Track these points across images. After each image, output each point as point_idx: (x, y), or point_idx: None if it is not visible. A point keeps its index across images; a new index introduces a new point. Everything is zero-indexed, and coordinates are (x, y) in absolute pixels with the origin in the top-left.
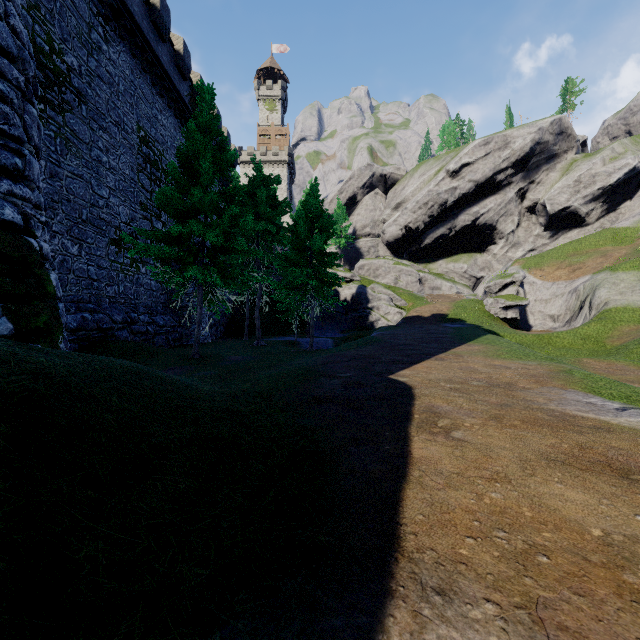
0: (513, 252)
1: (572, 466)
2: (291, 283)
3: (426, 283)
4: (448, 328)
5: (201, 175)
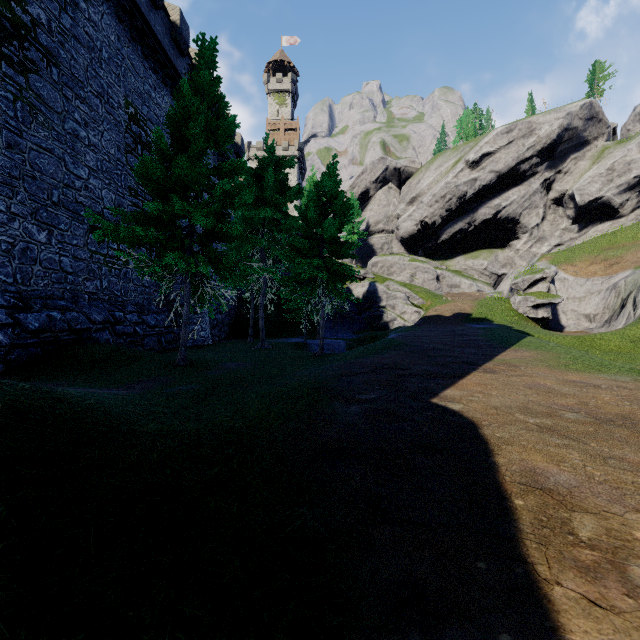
0: (538, 247)
1: None
2: (298, 276)
3: (444, 281)
4: (476, 329)
5: (187, 143)
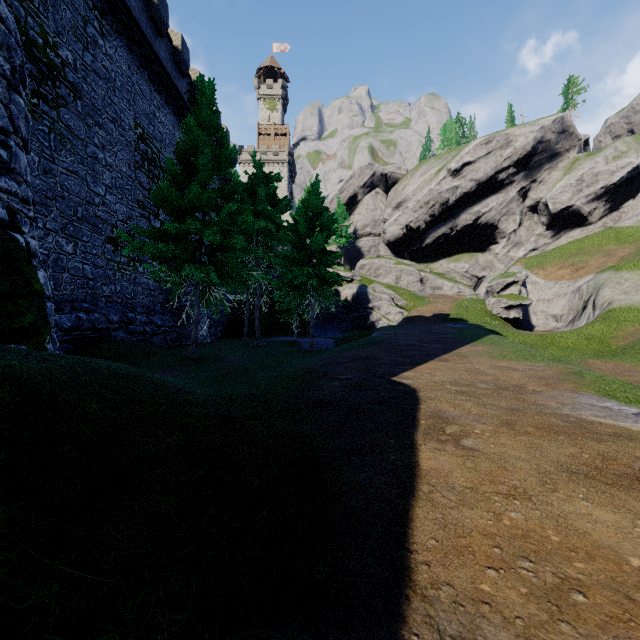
0: (515, 251)
1: (597, 480)
2: (291, 282)
3: (427, 283)
4: (450, 328)
5: (198, 171)
